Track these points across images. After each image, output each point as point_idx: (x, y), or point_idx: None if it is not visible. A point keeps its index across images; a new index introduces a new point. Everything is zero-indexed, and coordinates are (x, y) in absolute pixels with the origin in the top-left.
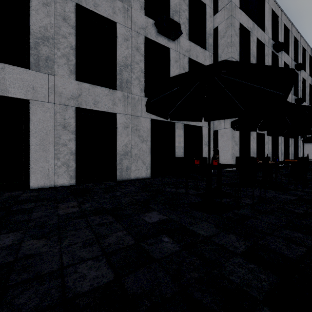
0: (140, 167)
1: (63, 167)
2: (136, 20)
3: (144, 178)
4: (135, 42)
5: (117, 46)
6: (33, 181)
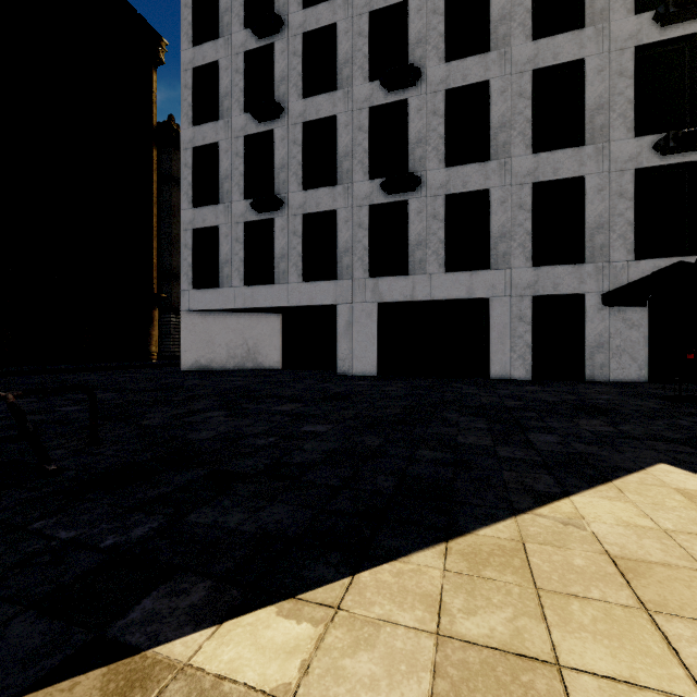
0: (625, 366)
1: (519, 361)
2: (618, 154)
3: (633, 381)
4: (617, 186)
5: (585, 206)
6: (493, 372)
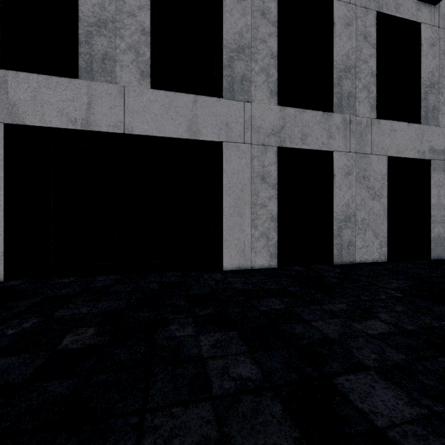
0: (369, 243)
1: (261, 240)
2: None
3: (375, 261)
4: (362, 26)
5: (334, 38)
6: (227, 259)
